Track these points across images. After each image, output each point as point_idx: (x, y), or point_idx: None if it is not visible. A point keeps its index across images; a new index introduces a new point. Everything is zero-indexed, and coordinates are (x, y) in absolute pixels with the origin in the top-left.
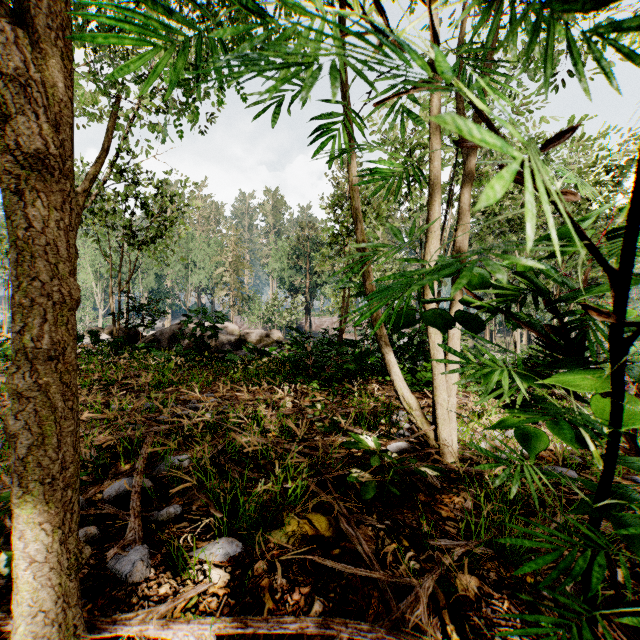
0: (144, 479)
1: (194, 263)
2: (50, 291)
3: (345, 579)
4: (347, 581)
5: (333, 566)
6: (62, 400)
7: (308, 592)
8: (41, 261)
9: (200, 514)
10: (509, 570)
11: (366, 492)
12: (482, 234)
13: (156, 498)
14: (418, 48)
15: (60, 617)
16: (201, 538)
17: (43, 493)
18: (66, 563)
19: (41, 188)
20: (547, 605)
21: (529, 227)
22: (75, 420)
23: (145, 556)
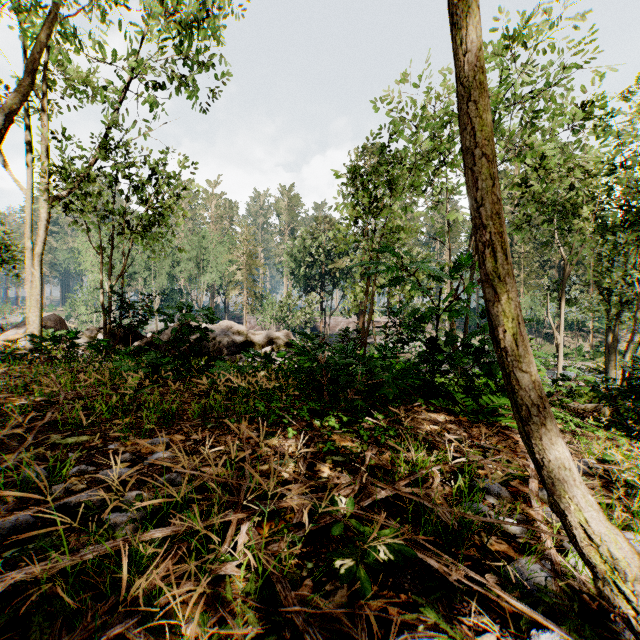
0: None
1: (207, 262)
2: None
3: None
4: None
5: None
6: None
7: None
8: None
9: None
10: None
11: None
12: (521, 222)
13: None
14: None
15: None
16: None
17: None
18: None
19: None
20: None
21: None
22: None
23: None
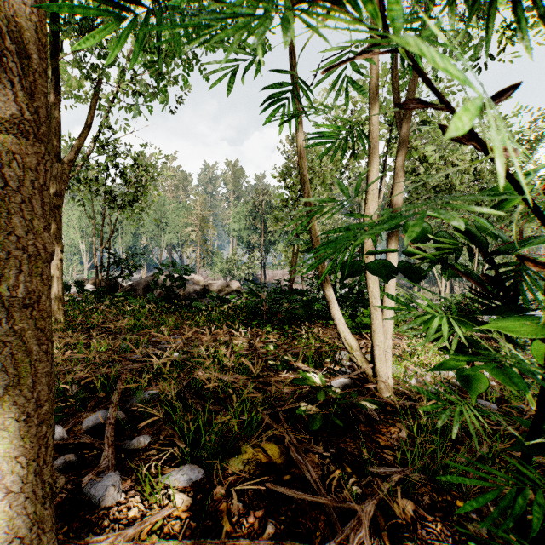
0: (118, 411)
1: (166, 224)
2: (26, 245)
3: (295, 503)
4: (297, 505)
5: (284, 492)
6: (37, 344)
7: (262, 515)
8: (17, 217)
9: (167, 443)
10: (441, 494)
11: (313, 424)
12: (412, 199)
13: (128, 428)
14: (364, 14)
15: (35, 542)
16: (167, 465)
17: (19, 429)
18: (41, 492)
19: (17, 150)
20: (486, 539)
21: (502, 163)
22: (50, 362)
23: (117, 482)
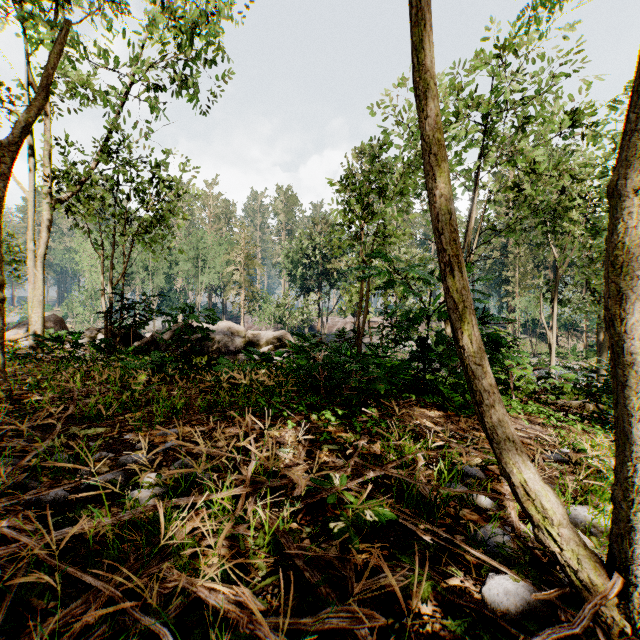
0: None
1: (204, 262)
2: None
3: None
4: None
5: None
6: None
7: None
8: None
9: None
10: None
11: None
12: (514, 224)
13: None
14: None
15: None
16: None
17: None
18: None
19: None
20: None
21: None
22: None
23: None
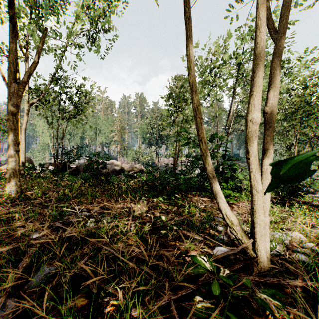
0: (8, 300)
1: (99, 130)
2: None
3: None
4: None
5: None
6: None
7: None
8: None
9: None
10: None
11: None
12: None
13: None
14: None
15: None
16: None
17: None
18: None
19: None
20: None
21: None
22: None
23: None
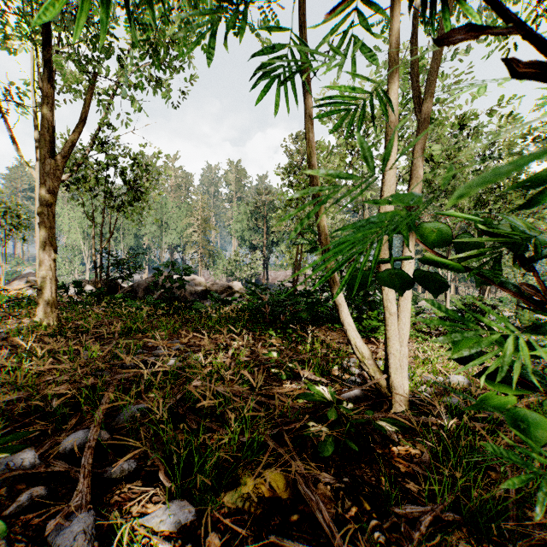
0: (101, 431)
1: (167, 224)
2: None
3: None
4: None
5: (292, 546)
6: None
7: None
8: None
9: (154, 470)
10: (481, 542)
11: (324, 448)
12: None
13: (111, 452)
14: None
15: None
16: (153, 500)
17: None
18: None
19: None
20: None
21: None
22: None
23: (89, 526)
